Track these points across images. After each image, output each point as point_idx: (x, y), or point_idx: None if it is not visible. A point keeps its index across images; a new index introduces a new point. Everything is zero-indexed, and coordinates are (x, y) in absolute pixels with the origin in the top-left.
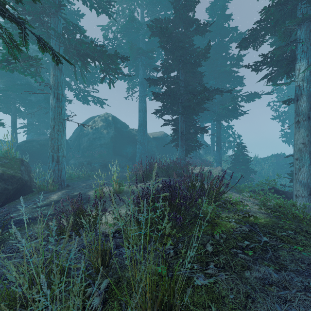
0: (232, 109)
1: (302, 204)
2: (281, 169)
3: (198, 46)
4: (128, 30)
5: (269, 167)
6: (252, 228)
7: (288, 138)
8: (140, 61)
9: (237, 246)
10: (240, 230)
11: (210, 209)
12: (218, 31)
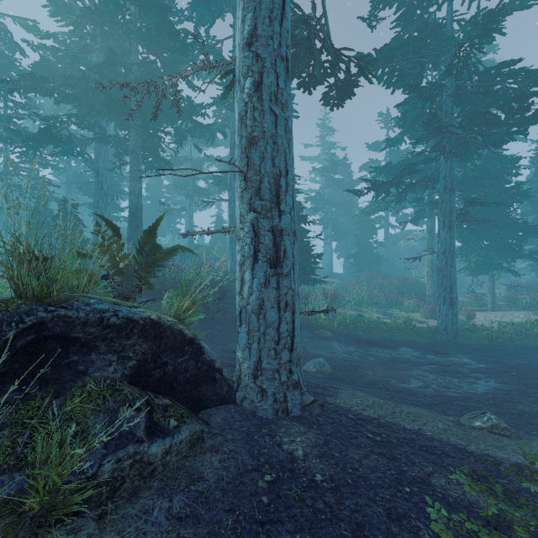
0: None
1: None
2: None
3: None
4: None
5: None
6: None
7: None
8: None
9: None
10: None
11: None
12: None
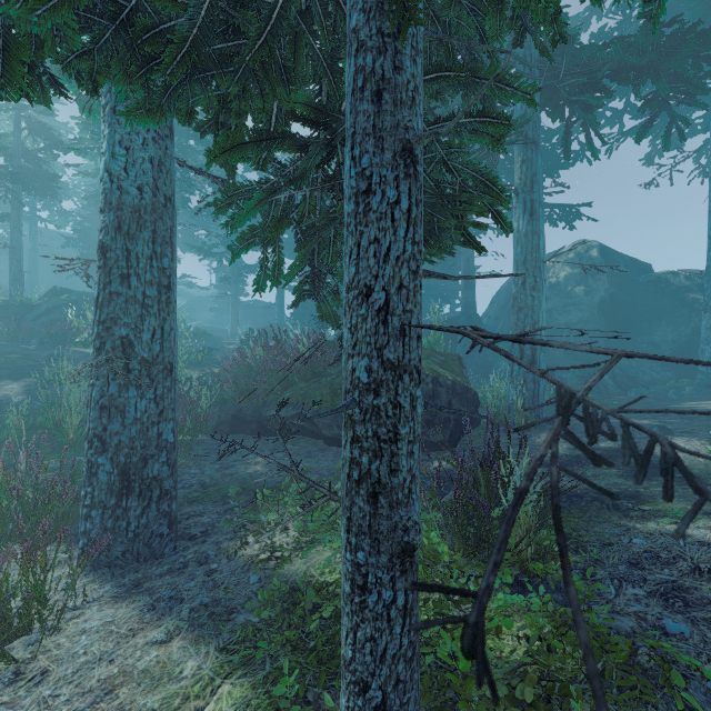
0: None
1: None
2: None
3: None
4: None
5: None
6: None
7: None
8: None
9: None
10: None
11: None
12: None
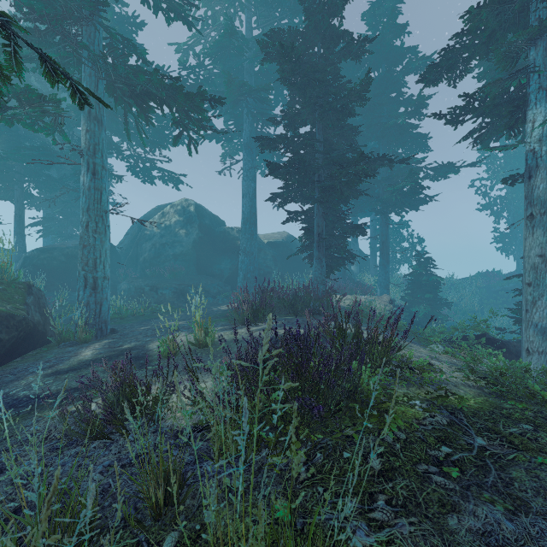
0: (409, 192)
1: (542, 367)
2: (494, 299)
3: (349, 80)
4: (224, 52)
5: (474, 295)
6: (455, 419)
7: (506, 243)
8: (245, 107)
9: (429, 458)
10: (432, 422)
11: (389, 417)
12: (383, 54)
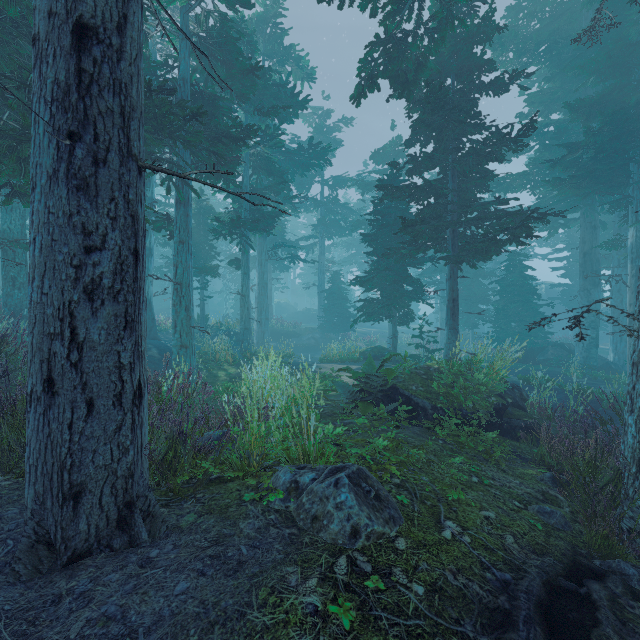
0: None
1: None
2: None
3: None
4: None
5: None
6: None
7: None
8: None
9: None
10: None
11: None
12: None
